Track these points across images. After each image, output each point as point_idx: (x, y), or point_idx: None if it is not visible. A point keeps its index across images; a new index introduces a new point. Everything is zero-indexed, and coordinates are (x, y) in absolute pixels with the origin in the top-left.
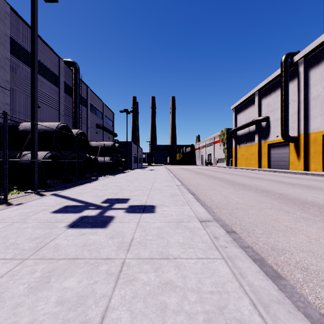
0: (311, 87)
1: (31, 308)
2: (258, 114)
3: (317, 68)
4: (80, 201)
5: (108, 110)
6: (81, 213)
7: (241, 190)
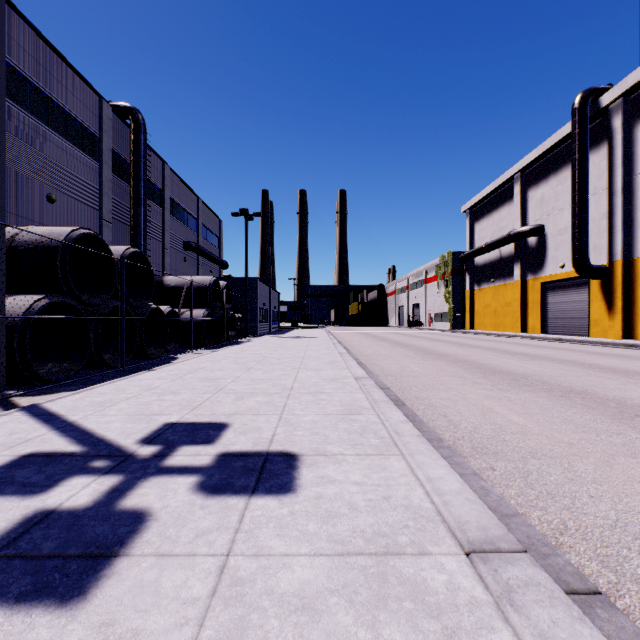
0: (639, 160)
1: None
2: (520, 221)
3: None
4: (81, 436)
5: (208, 214)
6: (44, 497)
7: (513, 390)
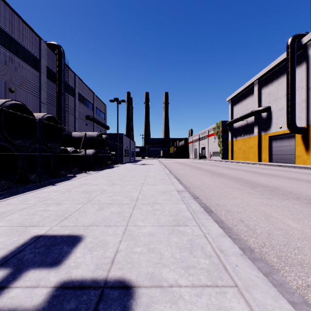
0: None
1: None
2: (258, 105)
3: None
4: None
5: (99, 102)
6: None
7: (275, 198)
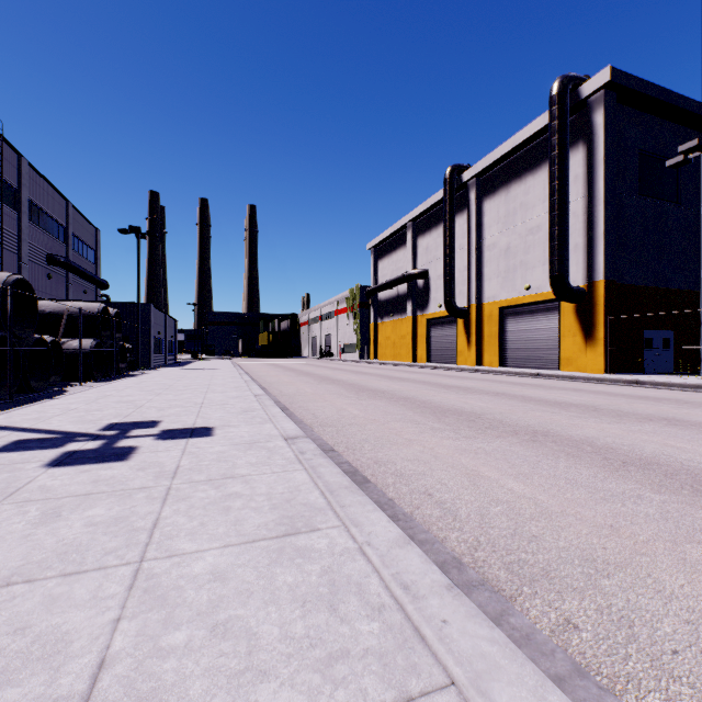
0: (486, 228)
1: (51, 534)
2: (412, 264)
3: (492, 199)
4: (48, 432)
5: (81, 222)
6: (64, 448)
7: (369, 399)
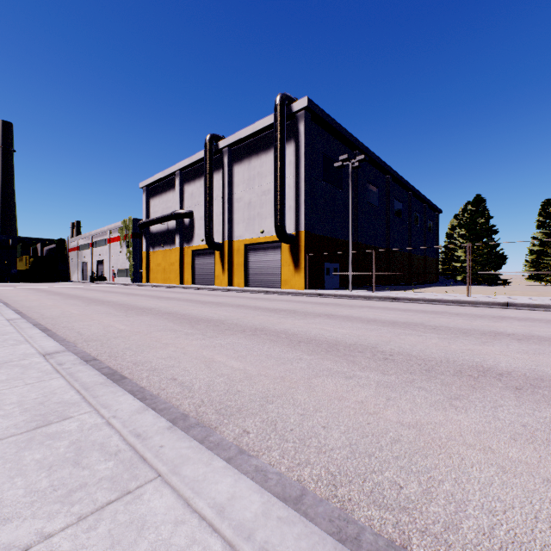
0: (235, 186)
1: None
2: (180, 205)
3: (240, 166)
4: None
5: None
6: None
7: (136, 316)
